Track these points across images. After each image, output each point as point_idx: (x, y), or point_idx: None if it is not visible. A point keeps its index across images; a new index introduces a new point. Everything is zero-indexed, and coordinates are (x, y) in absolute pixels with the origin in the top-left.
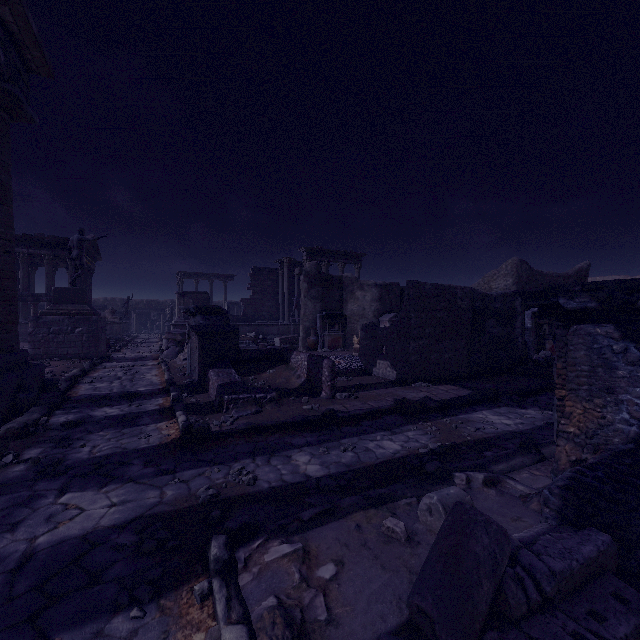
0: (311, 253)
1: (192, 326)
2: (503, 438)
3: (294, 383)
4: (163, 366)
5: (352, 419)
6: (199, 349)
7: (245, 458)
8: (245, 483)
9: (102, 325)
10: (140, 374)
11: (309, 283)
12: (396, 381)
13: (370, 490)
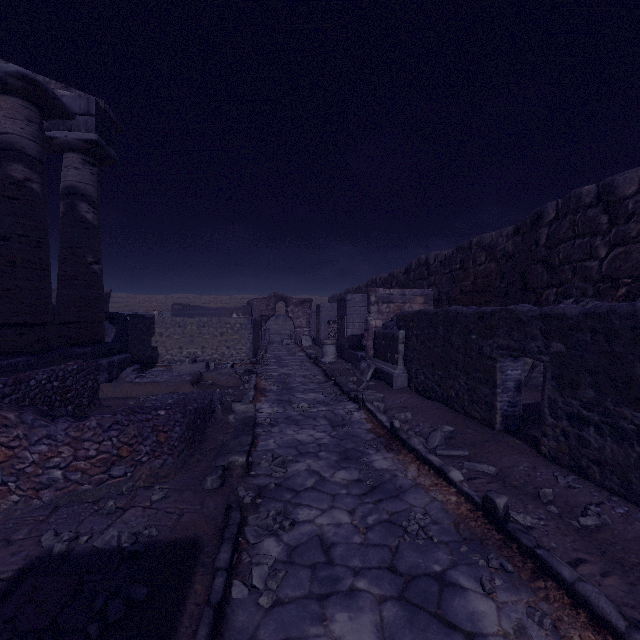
0: None
1: None
2: None
3: None
4: None
5: None
6: None
7: None
8: None
9: None
10: None
11: None
12: None
13: None
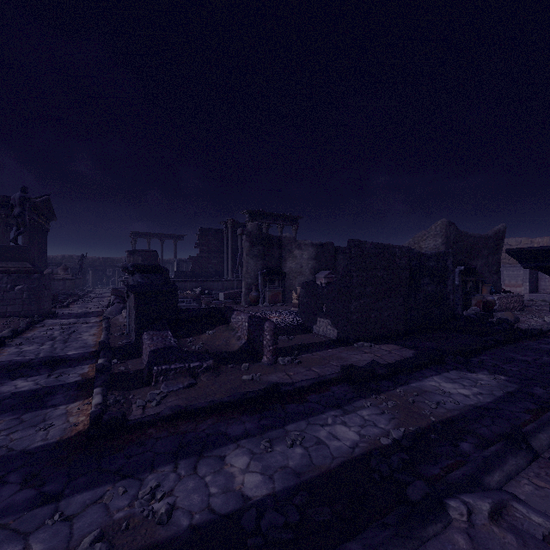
0: (253, 215)
1: (126, 286)
2: (470, 418)
3: (234, 345)
4: (103, 324)
5: (297, 393)
6: (135, 309)
7: (164, 464)
8: (155, 520)
9: (45, 282)
10: (77, 333)
11: (251, 242)
12: (337, 340)
13: (337, 548)
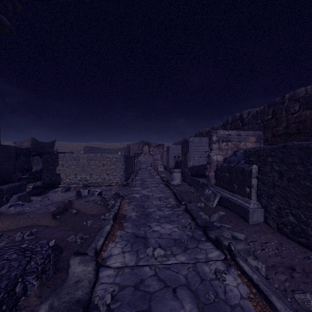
0: None
1: None
2: None
3: None
4: None
5: None
6: None
7: None
8: None
9: None
10: None
11: None
12: None
13: None
